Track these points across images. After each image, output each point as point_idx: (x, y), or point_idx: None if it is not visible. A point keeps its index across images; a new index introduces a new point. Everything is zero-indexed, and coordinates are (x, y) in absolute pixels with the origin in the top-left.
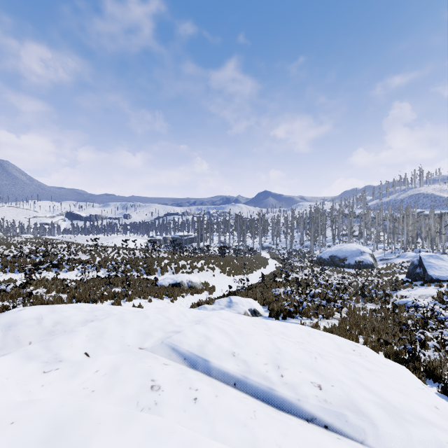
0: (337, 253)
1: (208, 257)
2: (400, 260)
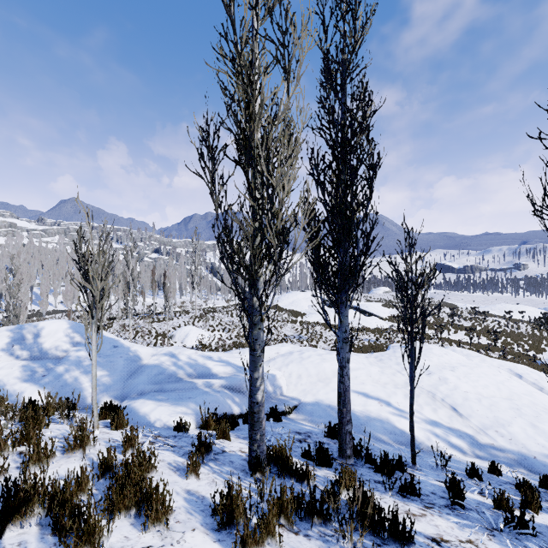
0: None
1: None
2: None
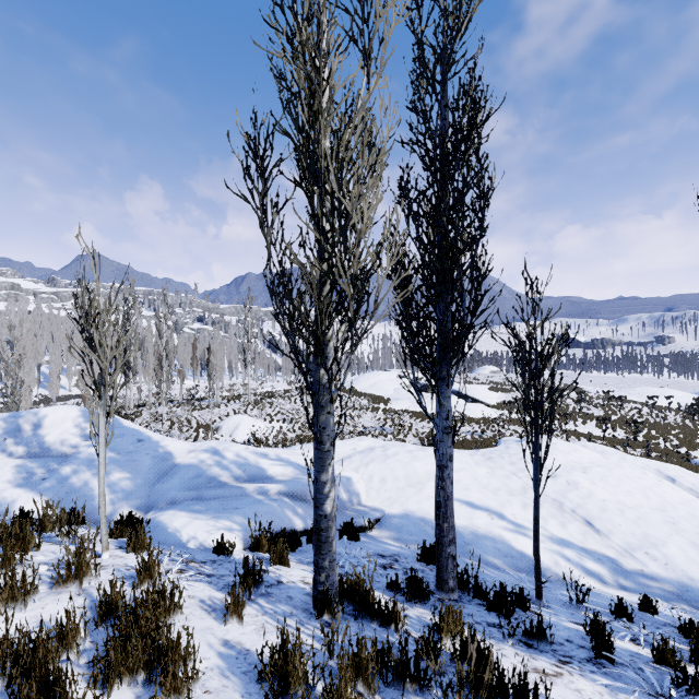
0: None
1: None
2: None
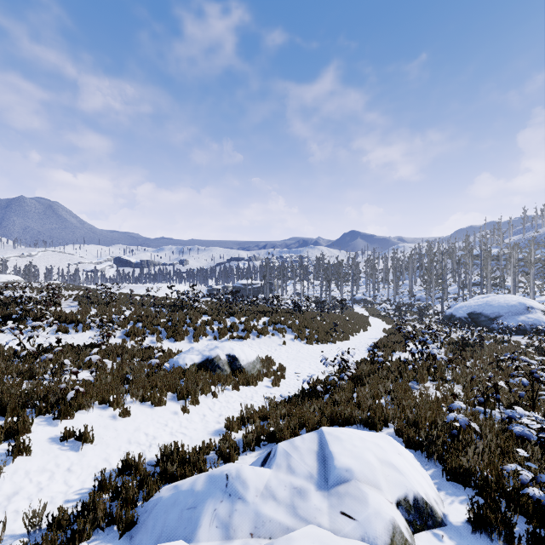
0: (481, 308)
1: (276, 313)
2: None
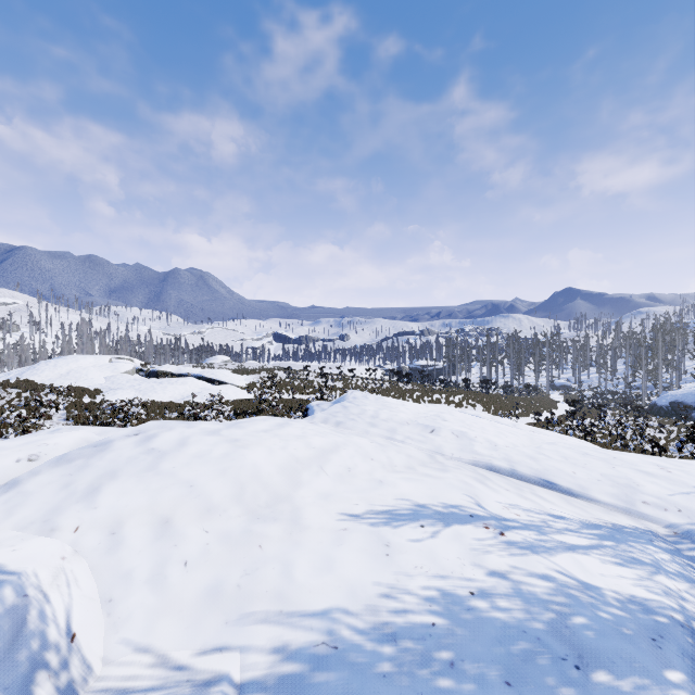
0: (684, 397)
1: (467, 393)
2: None
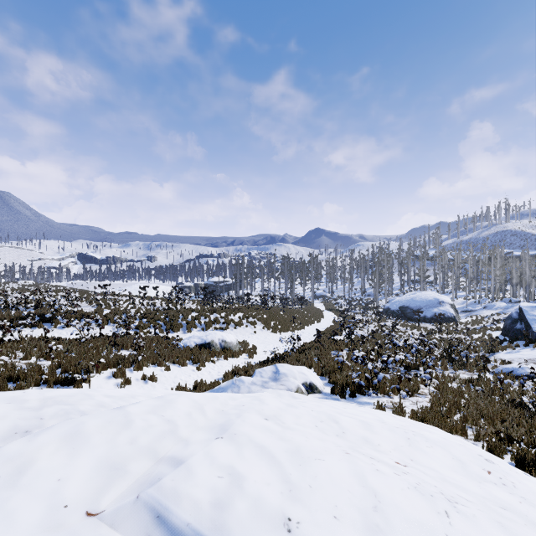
0: (408, 303)
1: (248, 309)
2: (487, 311)
